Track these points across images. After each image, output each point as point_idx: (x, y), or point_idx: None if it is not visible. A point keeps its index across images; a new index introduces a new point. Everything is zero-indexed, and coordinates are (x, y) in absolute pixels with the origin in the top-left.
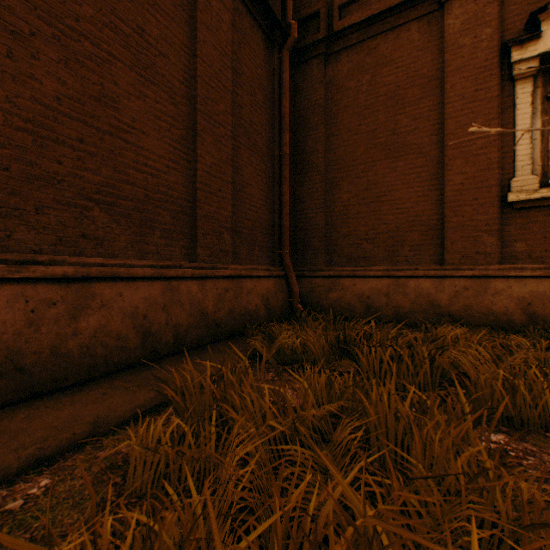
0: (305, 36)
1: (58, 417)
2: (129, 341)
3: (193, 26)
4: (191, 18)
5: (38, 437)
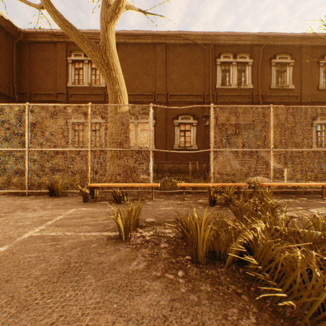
0: (24, 97)
1: None
2: None
3: None
4: None
5: None
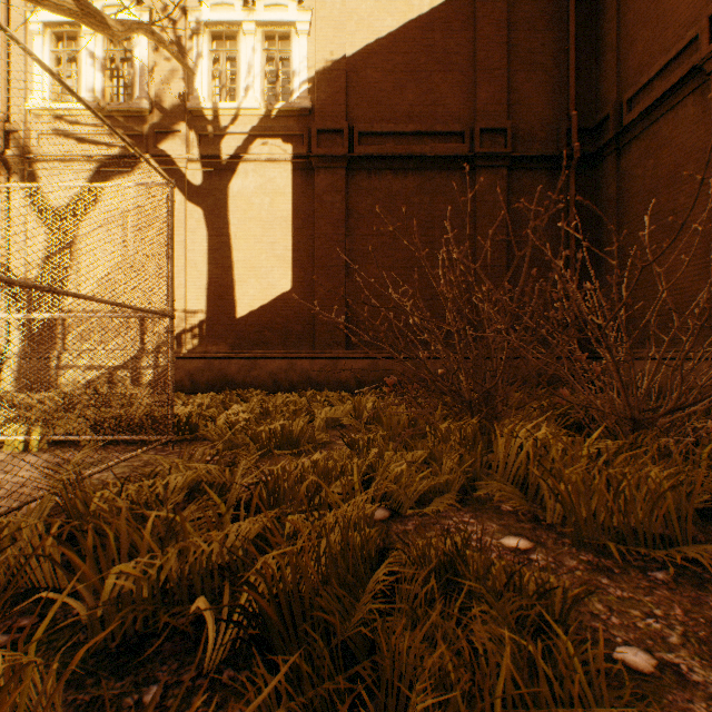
0: (601, 137)
1: None
2: None
3: (475, 221)
4: (474, 218)
5: None
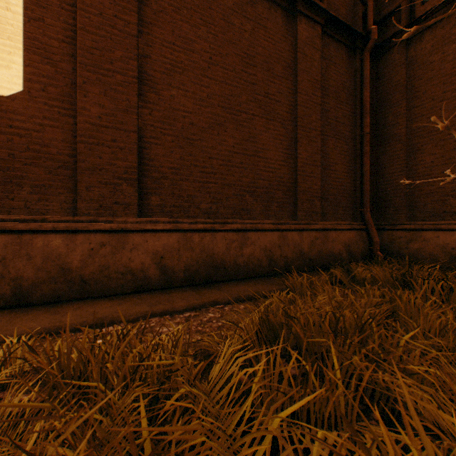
0: (386, 30)
1: (240, 288)
2: (262, 262)
3: (295, 74)
4: (293, 70)
5: (236, 293)
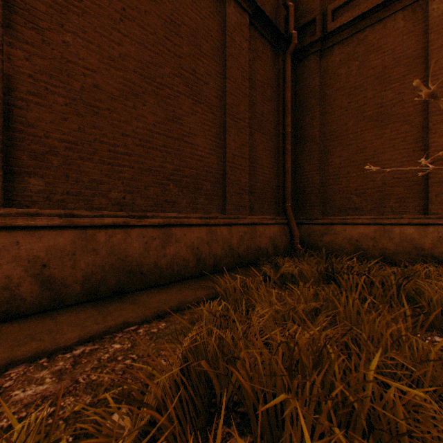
0: (303, 39)
1: (161, 298)
2: (189, 262)
3: (224, 58)
4: (222, 53)
5: (155, 305)
